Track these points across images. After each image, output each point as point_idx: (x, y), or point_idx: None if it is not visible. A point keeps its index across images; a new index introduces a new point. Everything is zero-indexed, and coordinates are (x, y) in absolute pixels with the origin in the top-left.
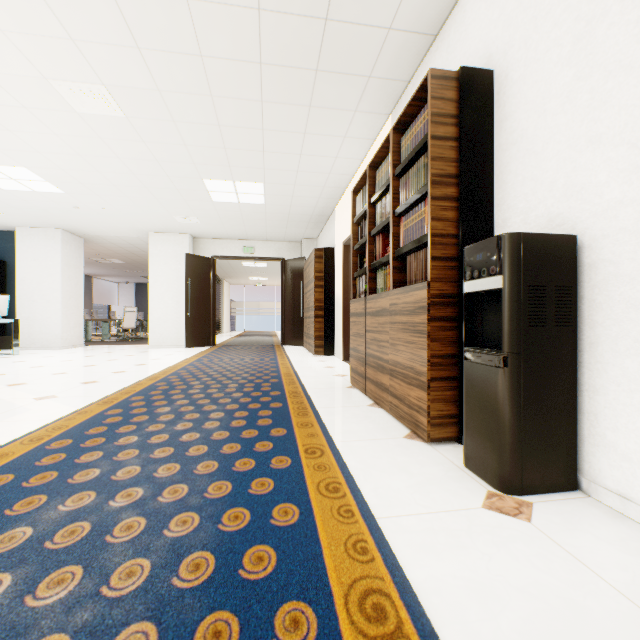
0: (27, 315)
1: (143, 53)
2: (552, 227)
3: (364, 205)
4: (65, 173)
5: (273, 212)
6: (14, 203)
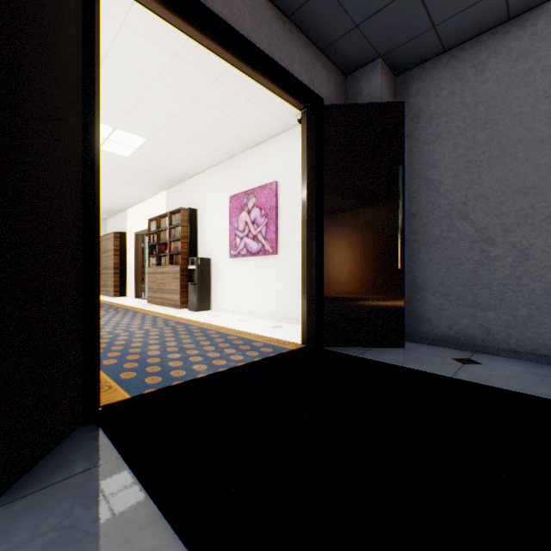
0: None
1: None
2: (208, 255)
3: (155, 228)
4: None
5: None
6: None
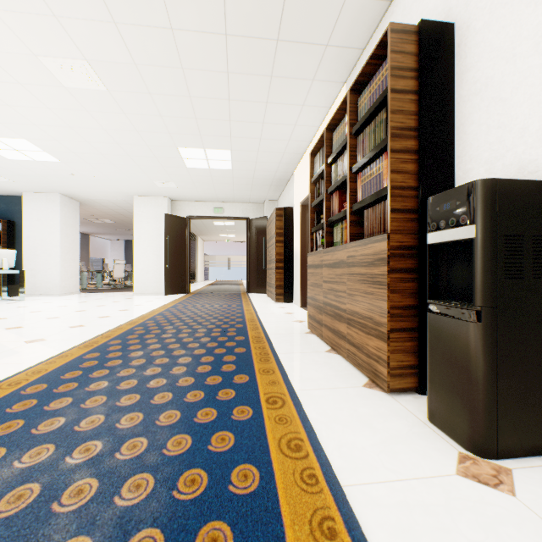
0: (32, 267)
1: (119, 28)
2: (523, 175)
3: (321, 165)
4: (59, 144)
5: (239, 177)
6: (19, 171)
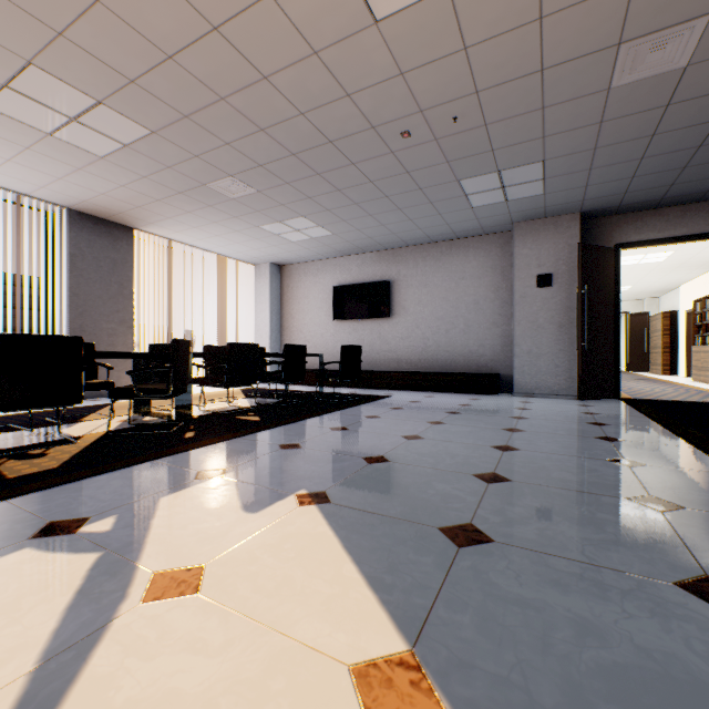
0: None
1: None
2: None
3: (699, 309)
4: None
5: (629, 292)
6: None
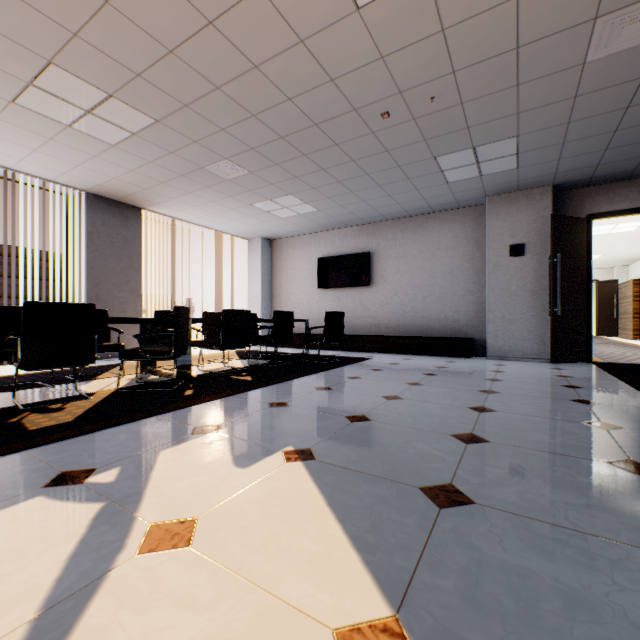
0: None
1: None
2: None
3: None
4: None
5: (599, 260)
6: None
